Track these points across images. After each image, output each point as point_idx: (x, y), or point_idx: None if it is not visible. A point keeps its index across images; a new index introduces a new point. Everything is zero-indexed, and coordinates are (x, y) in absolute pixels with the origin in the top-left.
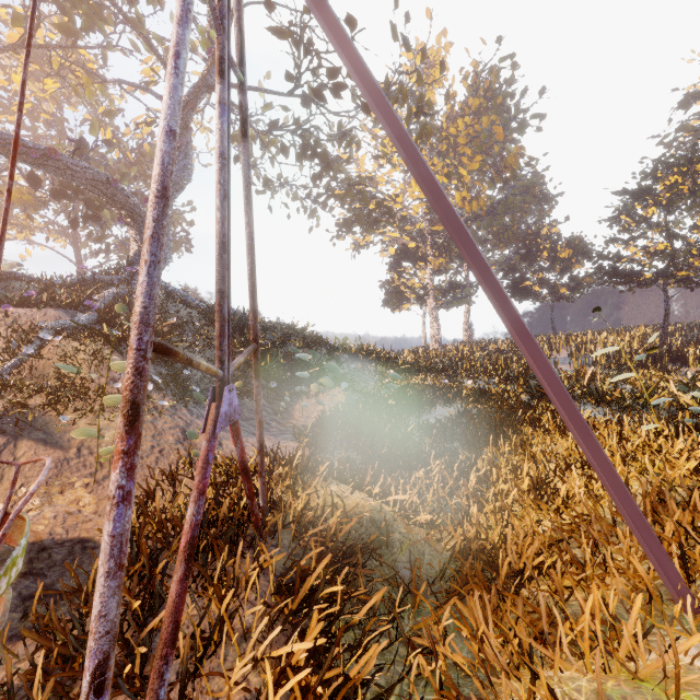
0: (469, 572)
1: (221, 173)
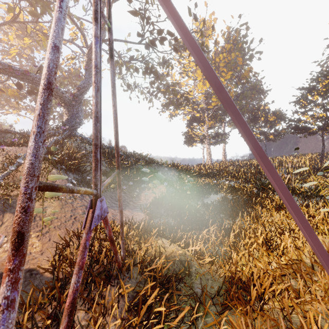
0: (234, 294)
1: (95, 76)
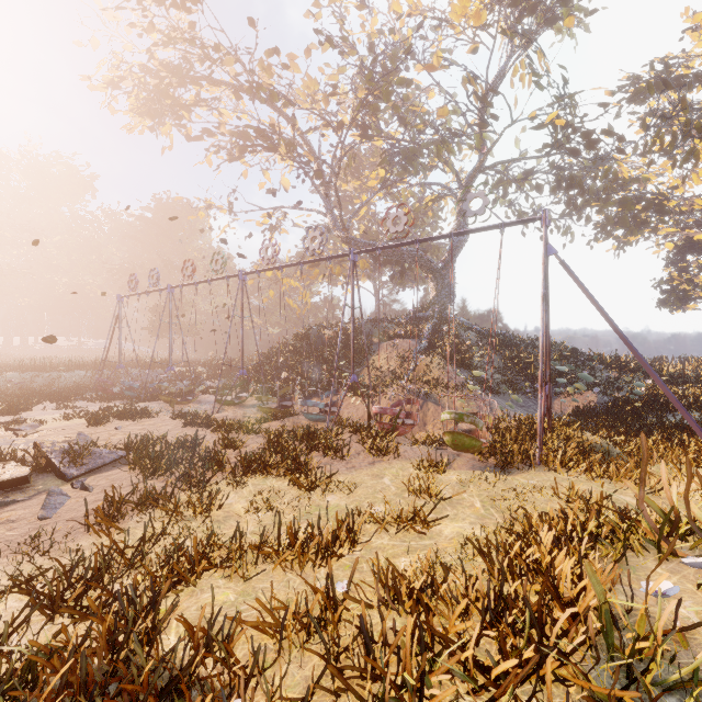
0: None
1: (545, 329)
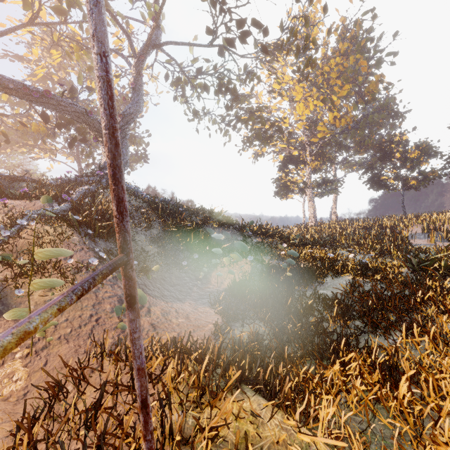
0: None
1: None
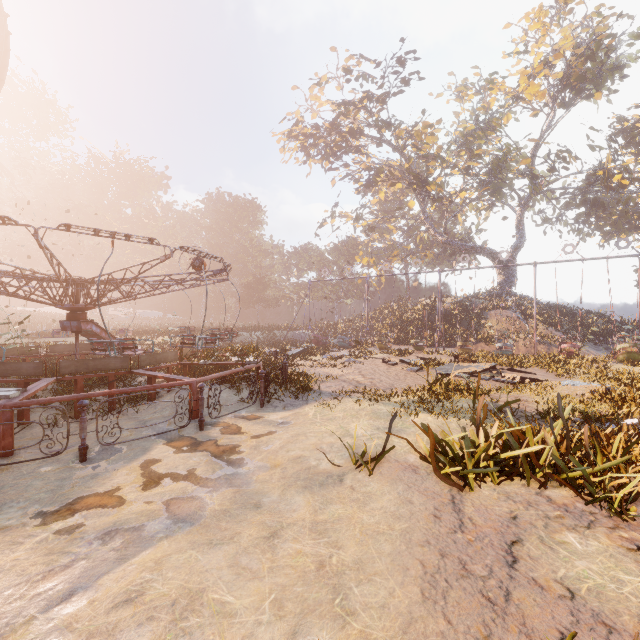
0: None
1: None
